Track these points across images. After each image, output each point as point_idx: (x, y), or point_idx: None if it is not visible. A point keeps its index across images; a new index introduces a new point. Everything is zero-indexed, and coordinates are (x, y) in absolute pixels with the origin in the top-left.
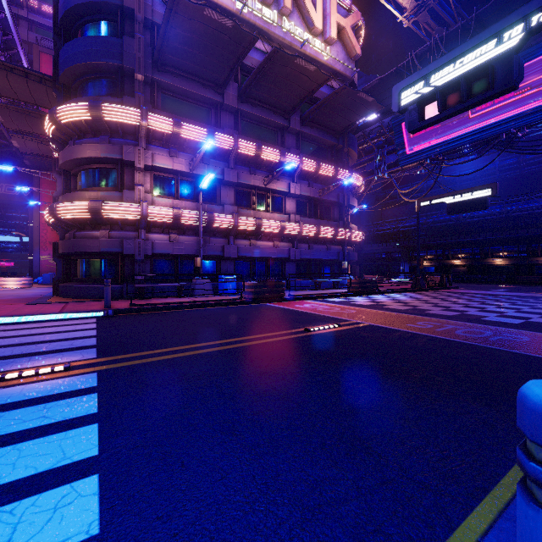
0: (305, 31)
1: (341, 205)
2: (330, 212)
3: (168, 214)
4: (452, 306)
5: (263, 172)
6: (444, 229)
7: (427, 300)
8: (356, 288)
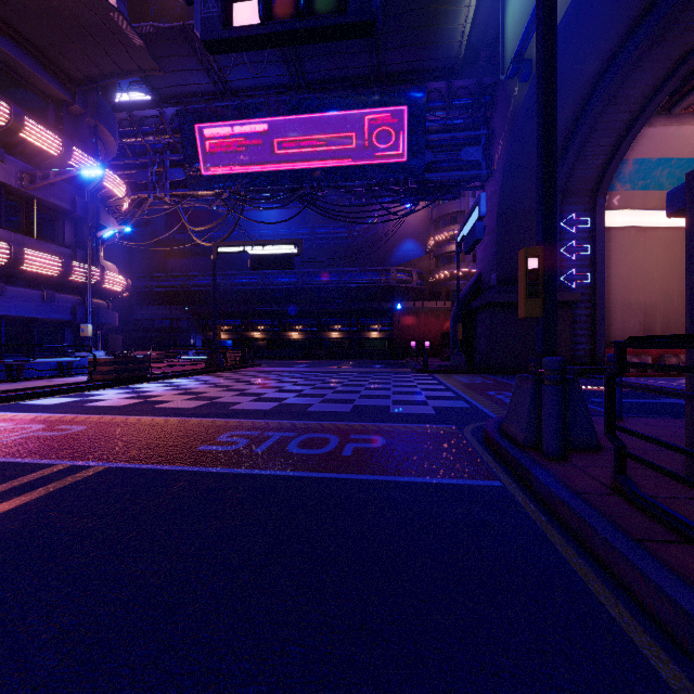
0: None
1: (81, 220)
2: (55, 227)
3: None
4: (264, 391)
5: None
6: (243, 294)
7: (229, 385)
8: (109, 373)
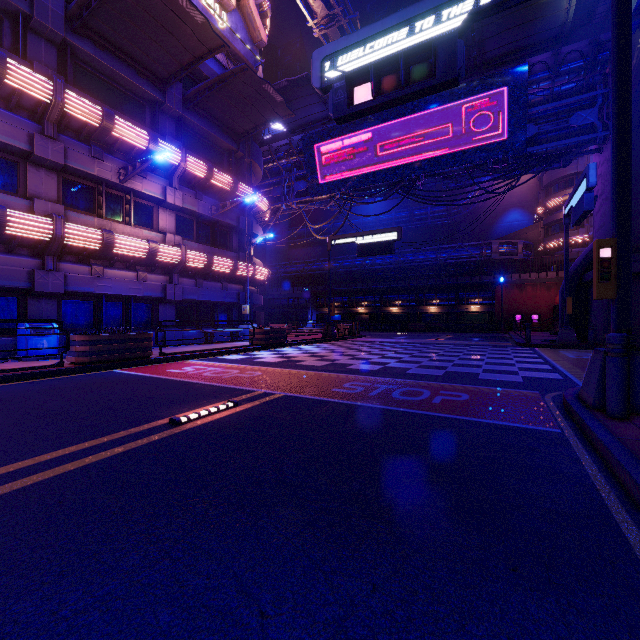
0: None
1: (242, 231)
2: (227, 239)
3: None
4: (371, 357)
5: (118, 160)
6: (349, 275)
7: (343, 351)
8: (262, 339)
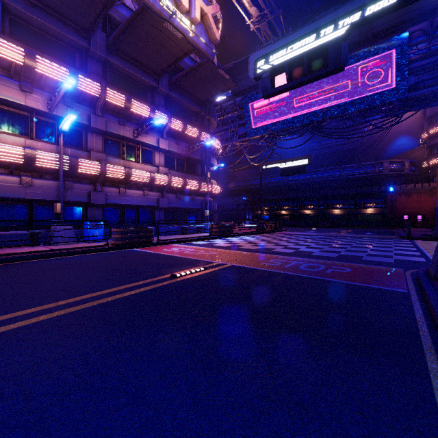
0: (173, 5)
1: (204, 163)
2: (195, 168)
3: (17, 154)
4: (288, 244)
5: (133, 124)
6: (275, 188)
7: (269, 240)
8: (217, 232)
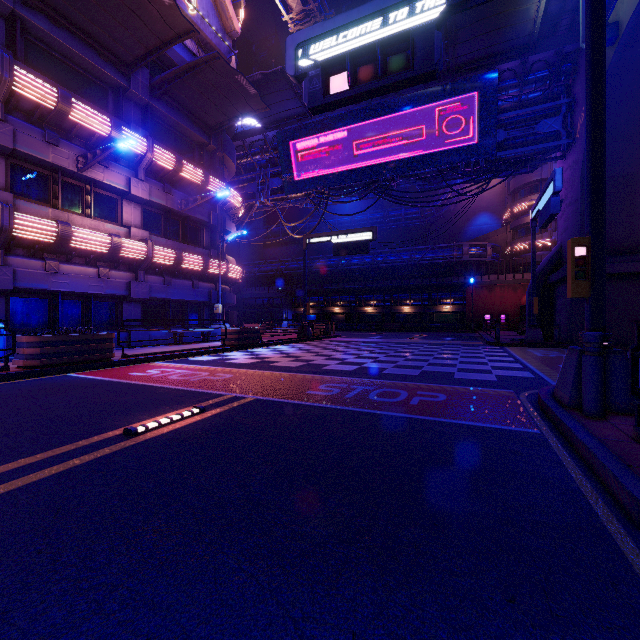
0: None
1: (214, 228)
2: (198, 235)
3: None
4: (346, 357)
5: (77, 146)
6: (325, 275)
7: (318, 351)
8: (234, 340)
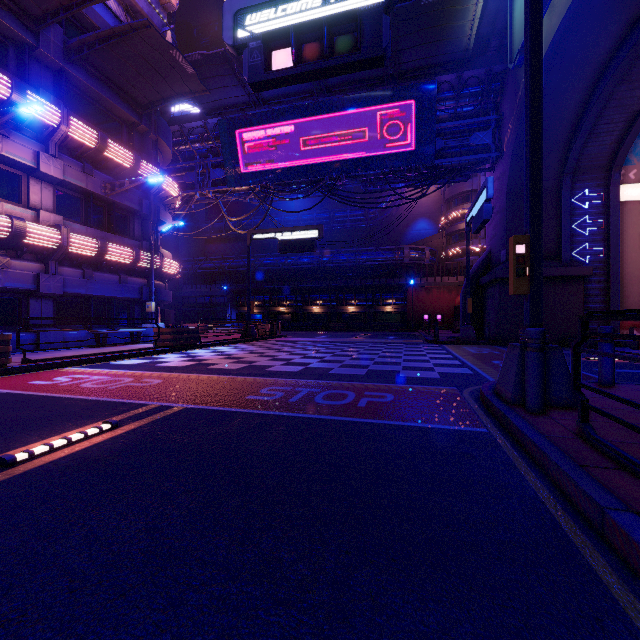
0: None
1: (146, 217)
2: (127, 224)
3: None
4: (292, 357)
5: None
6: (271, 273)
7: (262, 352)
8: (169, 341)
